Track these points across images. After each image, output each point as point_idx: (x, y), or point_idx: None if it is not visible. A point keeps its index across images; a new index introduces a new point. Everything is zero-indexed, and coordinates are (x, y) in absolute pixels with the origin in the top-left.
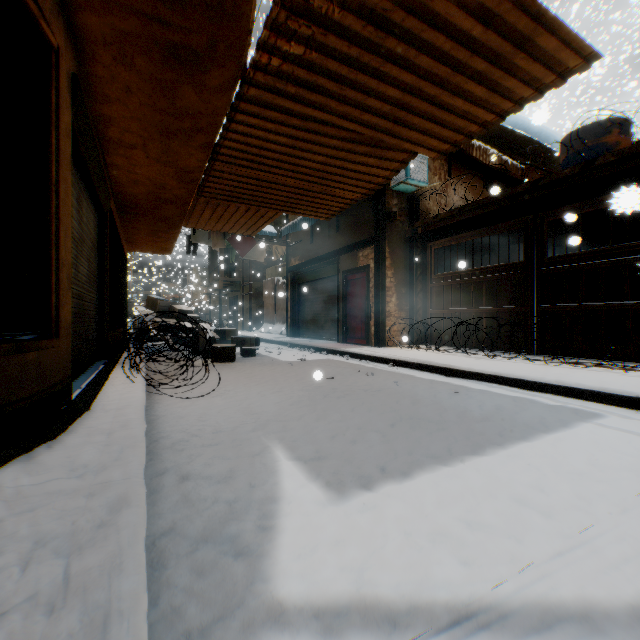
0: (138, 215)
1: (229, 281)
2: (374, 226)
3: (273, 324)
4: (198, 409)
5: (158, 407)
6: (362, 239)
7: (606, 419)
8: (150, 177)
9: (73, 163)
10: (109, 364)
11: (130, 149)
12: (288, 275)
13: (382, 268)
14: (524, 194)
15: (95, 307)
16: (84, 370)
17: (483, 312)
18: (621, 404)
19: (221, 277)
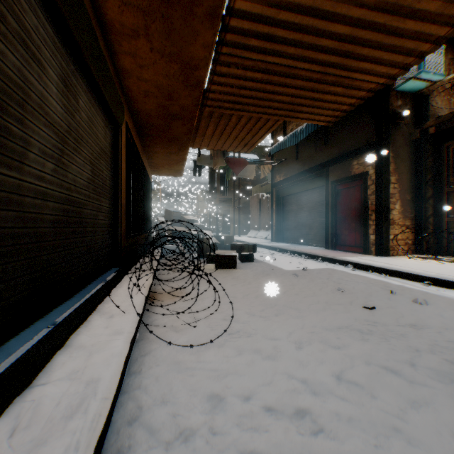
0: (153, 137)
1: (223, 198)
2: (374, 131)
3: (258, 231)
4: (206, 385)
5: (147, 366)
6: (357, 147)
7: None
8: (157, 84)
9: (46, 19)
10: (118, 274)
11: (133, 40)
12: (273, 190)
13: (384, 173)
14: None
15: (106, 216)
16: (80, 288)
17: None
18: None
19: (218, 195)
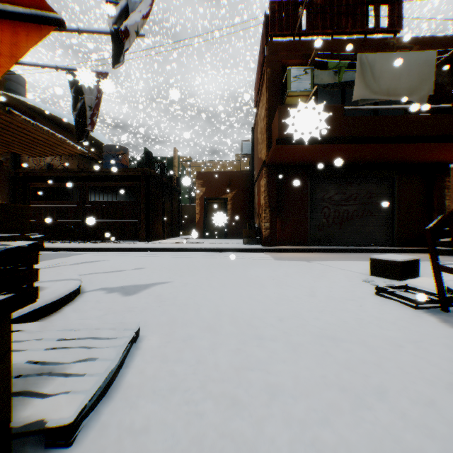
0: None
1: None
2: None
3: None
4: None
5: None
6: None
7: (88, 253)
8: None
9: None
10: None
11: None
12: None
13: None
14: (80, 173)
15: None
16: None
17: (62, 222)
18: (96, 250)
19: None
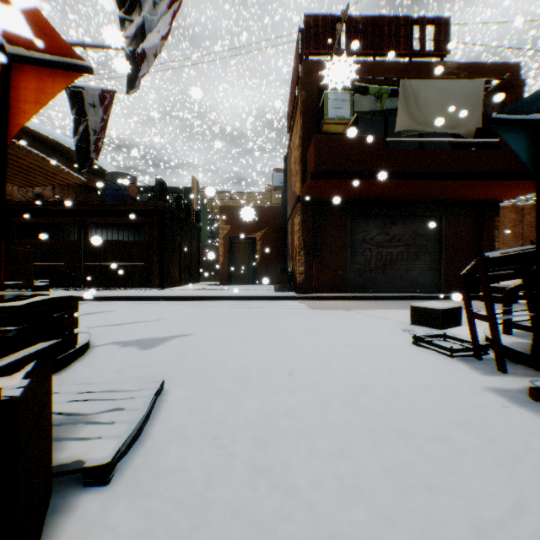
0: None
1: None
2: None
3: None
4: None
5: None
6: None
7: (90, 303)
8: None
9: None
10: None
11: None
12: None
13: None
14: (78, 206)
15: None
16: None
17: (55, 266)
18: (100, 299)
19: None
